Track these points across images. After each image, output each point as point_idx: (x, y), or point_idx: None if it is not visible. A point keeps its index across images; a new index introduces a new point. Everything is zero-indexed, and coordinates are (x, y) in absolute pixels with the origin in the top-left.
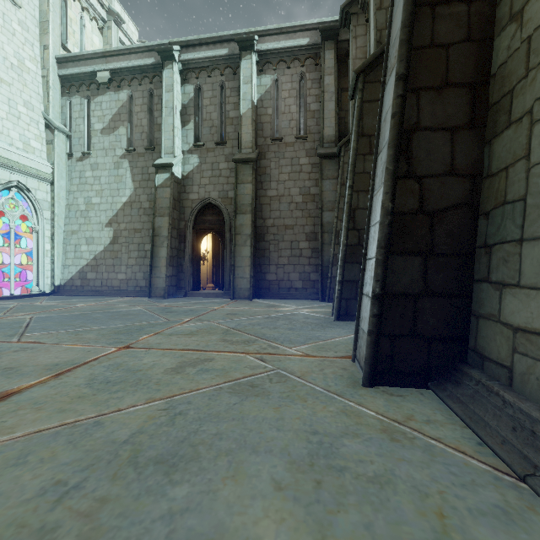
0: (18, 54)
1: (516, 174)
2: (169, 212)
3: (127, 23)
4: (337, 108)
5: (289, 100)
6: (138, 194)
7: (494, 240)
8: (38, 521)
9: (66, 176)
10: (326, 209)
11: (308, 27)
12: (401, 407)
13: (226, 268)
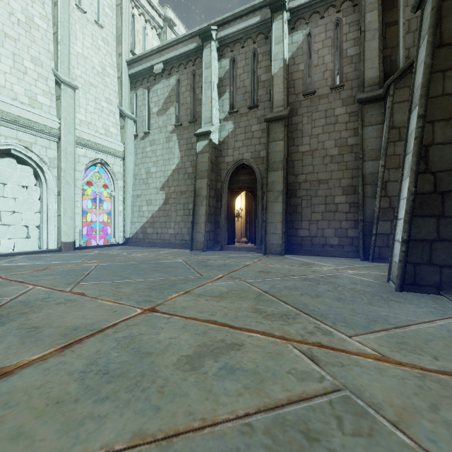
0: (102, 63)
1: None
2: (207, 174)
3: (178, 26)
4: (381, 45)
5: (323, 51)
6: (184, 161)
7: None
8: None
9: (133, 153)
10: (369, 159)
11: None
12: None
13: (258, 224)
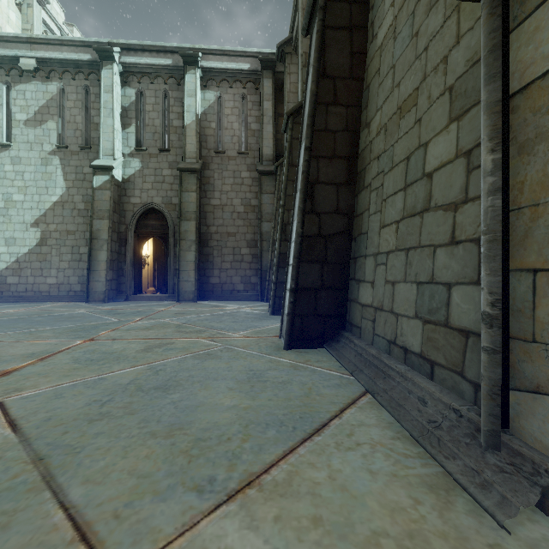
0: None
1: (365, 218)
2: (109, 215)
3: (51, 2)
4: (274, 131)
5: (232, 118)
6: (72, 194)
7: (357, 255)
8: (96, 412)
9: None
10: (265, 220)
11: (249, 54)
12: (304, 357)
13: (170, 272)
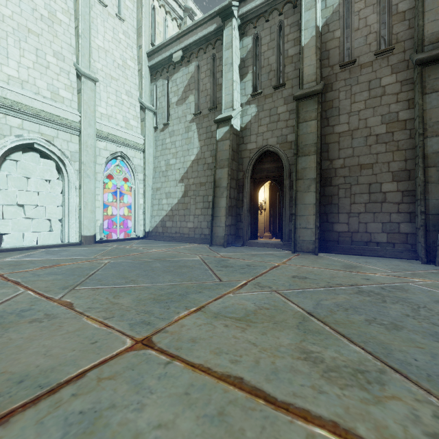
0: (123, 56)
1: None
2: (228, 163)
3: (199, 16)
4: None
5: (365, 11)
6: (203, 151)
7: None
8: None
9: (153, 145)
10: (432, 134)
11: None
12: None
13: (285, 217)
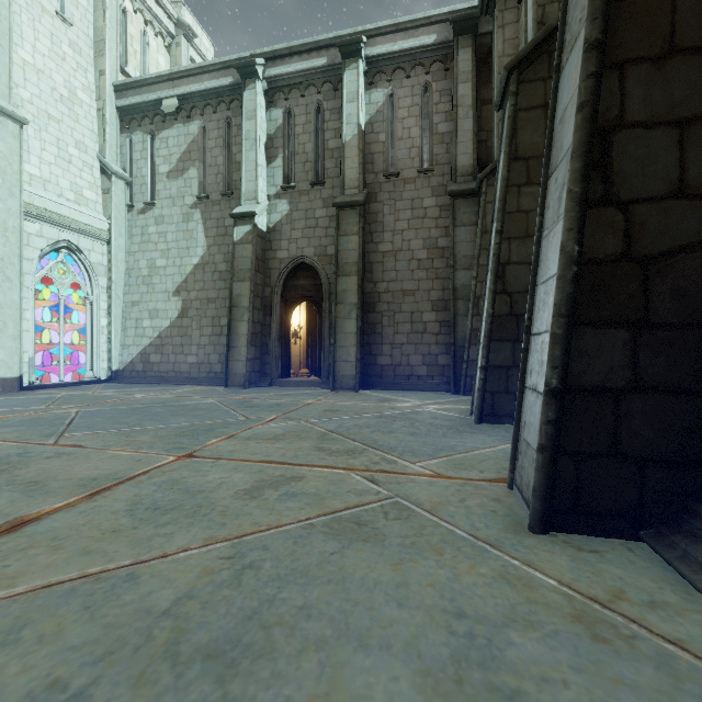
0: (69, 83)
1: None
2: (250, 275)
3: (201, 37)
4: (475, 127)
5: (409, 121)
6: (213, 253)
7: None
8: None
9: (125, 233)
10: (461, 267)
11: (435, 19)
12: (599, 572)
13: (324, 349)
